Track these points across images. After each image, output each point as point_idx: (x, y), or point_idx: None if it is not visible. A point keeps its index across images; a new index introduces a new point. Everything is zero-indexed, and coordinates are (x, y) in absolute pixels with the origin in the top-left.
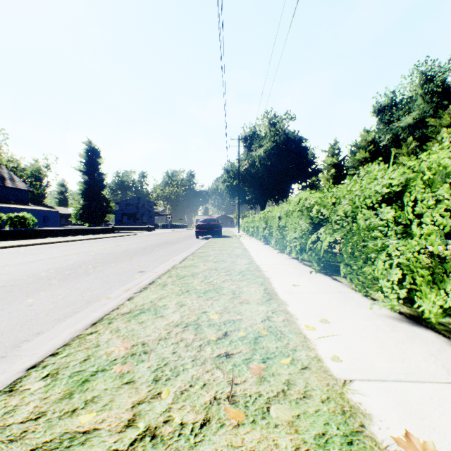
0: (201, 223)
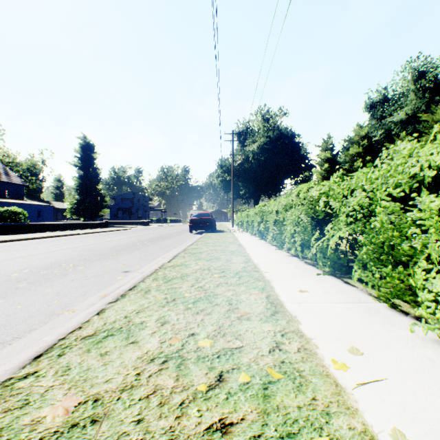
0: (195, 218)
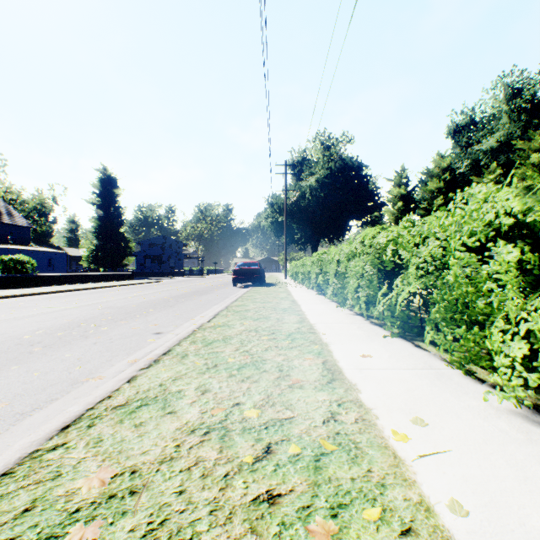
0: (240, 268)
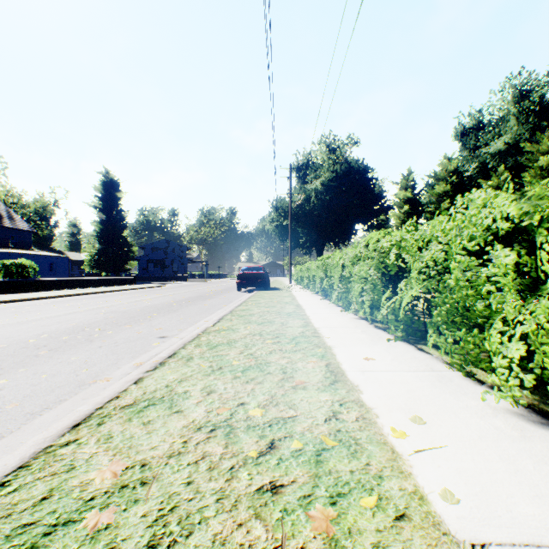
0: (244, 272)
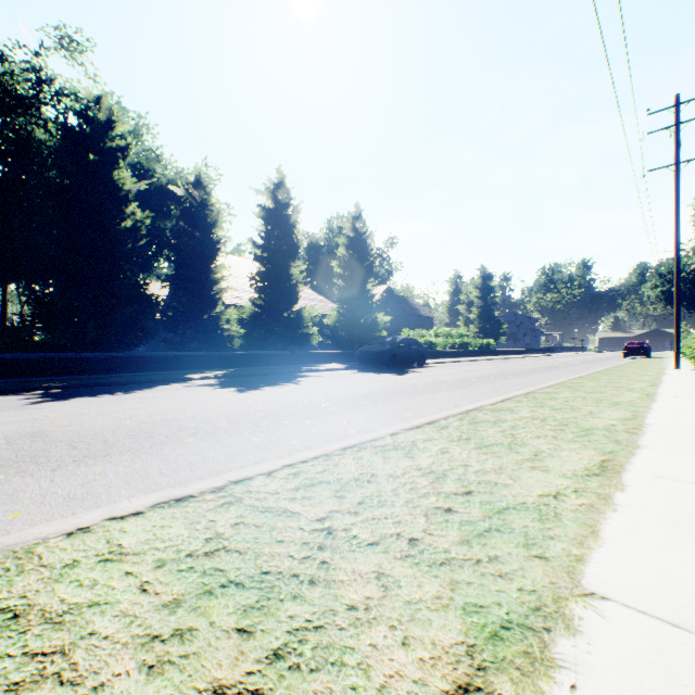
0: (628, 346)
